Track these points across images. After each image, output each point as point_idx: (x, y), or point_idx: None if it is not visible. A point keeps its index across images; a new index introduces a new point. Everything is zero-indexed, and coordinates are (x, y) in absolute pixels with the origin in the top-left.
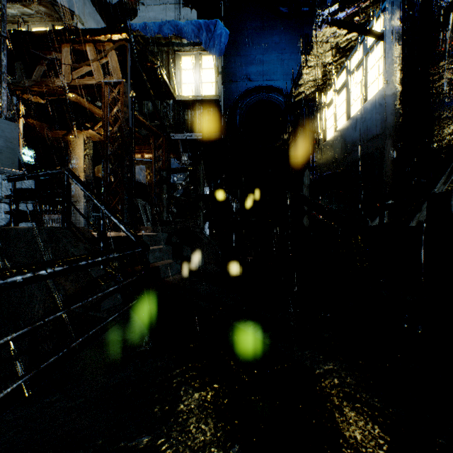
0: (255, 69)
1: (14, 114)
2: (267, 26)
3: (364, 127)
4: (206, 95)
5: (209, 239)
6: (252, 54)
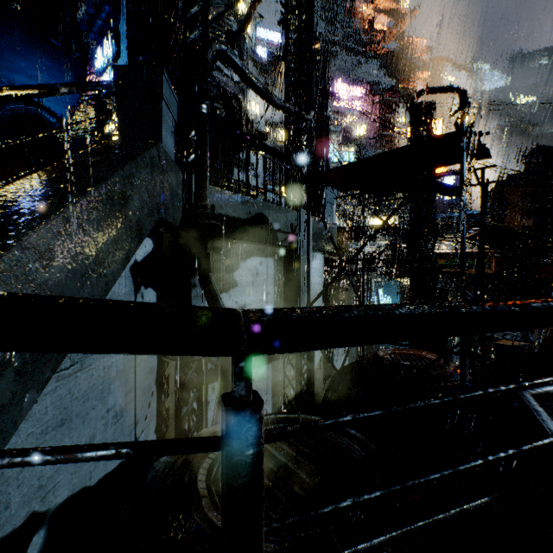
0: (21, 80)
1: None
2: (37, 46)
3: None
4: None
5: None
6: (17, 63)
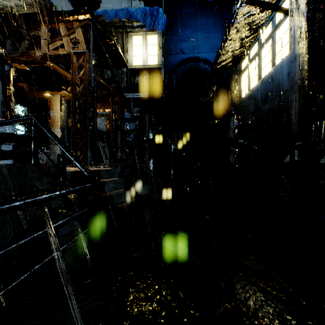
0: (187, 45)
1: (6, 78)
2: (197, 12)
3: (274, 85)
4: (151, 65)
5: (153, 173)
6: (185, 34)
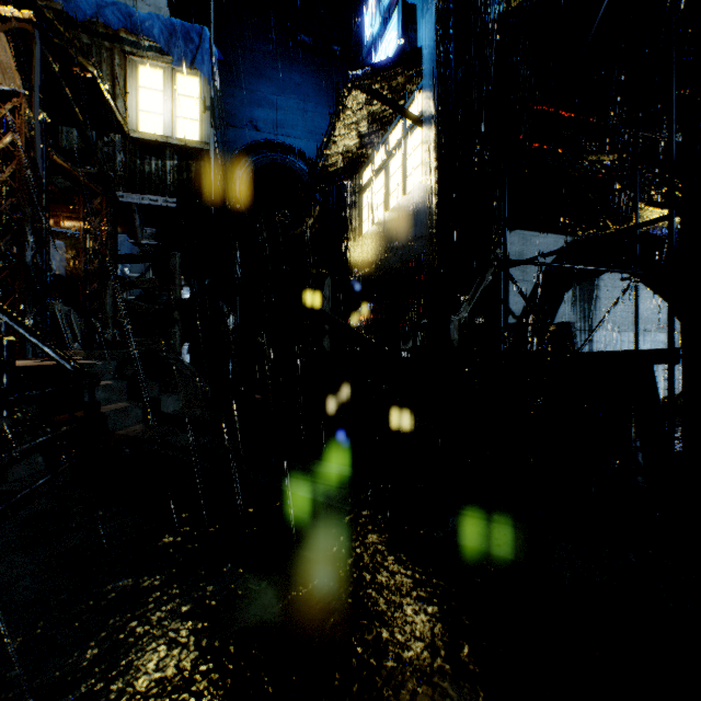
0: (265, 115)
1: None
2: (284, 56)
3: (404, 226)
4: (184, 139)
5: (192, 369)
6: (260, 91)
